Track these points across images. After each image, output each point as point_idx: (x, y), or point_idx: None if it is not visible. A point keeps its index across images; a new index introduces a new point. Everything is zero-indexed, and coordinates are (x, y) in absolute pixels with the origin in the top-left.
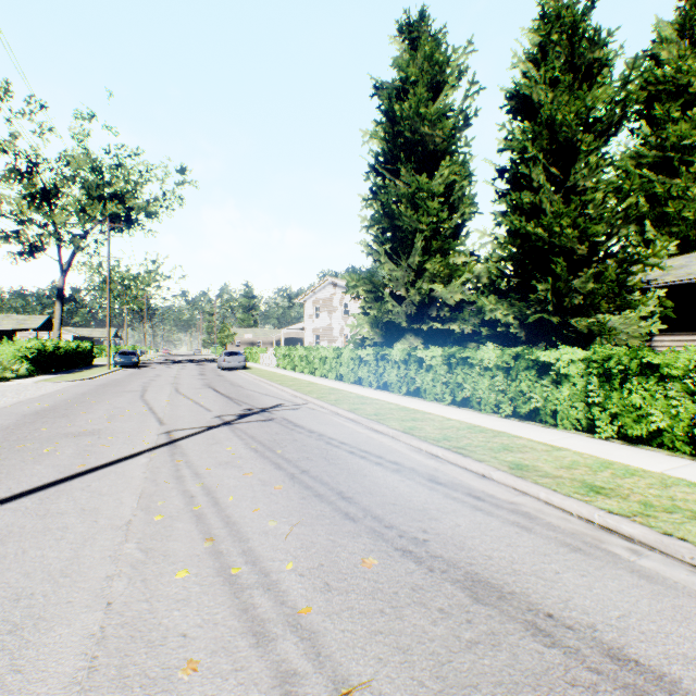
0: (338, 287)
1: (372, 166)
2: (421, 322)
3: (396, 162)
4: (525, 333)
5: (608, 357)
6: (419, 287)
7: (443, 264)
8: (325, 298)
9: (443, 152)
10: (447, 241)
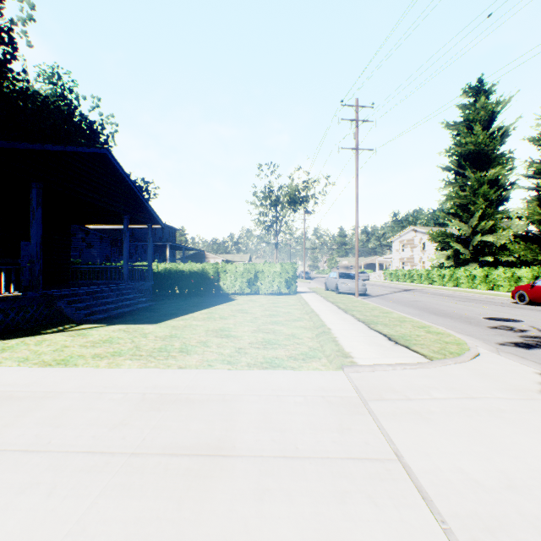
0: (417, 232)
1: (445, 168)
2: (478, 255)
3: (461, 166)
4: (540, 262)
5: (536, 272)
6: (476, 237)
7: (493, 223)
8: (408, 239)
9: (493, 158)
10: (496, 209)
